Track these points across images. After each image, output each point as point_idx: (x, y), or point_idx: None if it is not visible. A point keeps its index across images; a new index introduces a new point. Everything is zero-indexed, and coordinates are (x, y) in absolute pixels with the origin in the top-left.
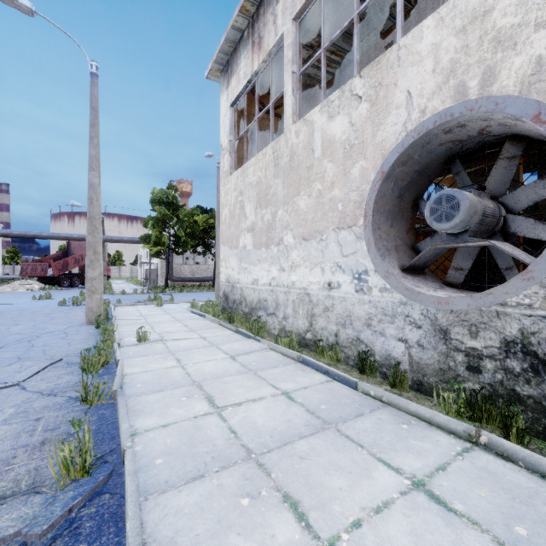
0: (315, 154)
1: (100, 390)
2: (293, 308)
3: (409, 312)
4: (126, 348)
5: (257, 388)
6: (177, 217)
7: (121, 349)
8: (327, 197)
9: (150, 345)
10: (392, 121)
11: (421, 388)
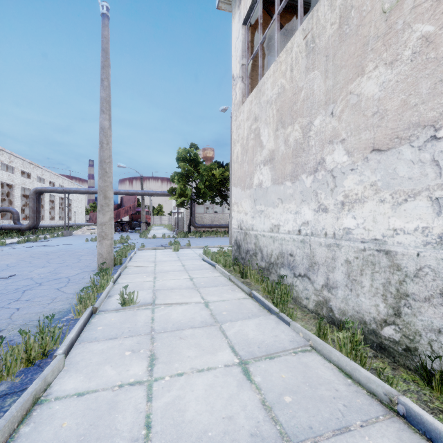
0: None
1: None
2: (348, 273)
3: None
4: (103, 316)
5: None
6: (198, 172)
7: (96, 317)
8: None
9: (134, 313)
10: None
11: None
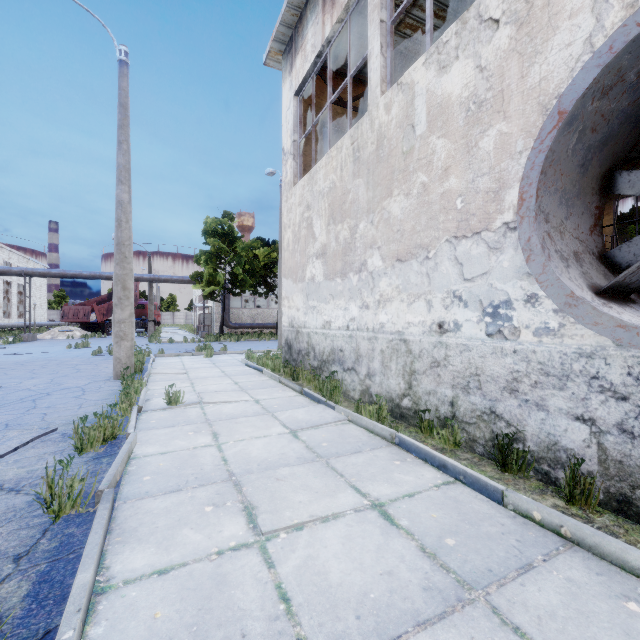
0: (416, 131)
1: (86, 484)
2: (382, 361)
3: (600, 371)
4: (150, 414)
5: (329, 493)
6: (234, 252)
7: (143, 415)
8: (436, 192)
9: (183, 411)
10: (560, 42)
11: (626, 509)
